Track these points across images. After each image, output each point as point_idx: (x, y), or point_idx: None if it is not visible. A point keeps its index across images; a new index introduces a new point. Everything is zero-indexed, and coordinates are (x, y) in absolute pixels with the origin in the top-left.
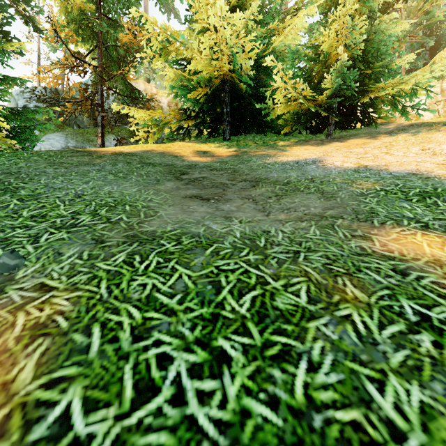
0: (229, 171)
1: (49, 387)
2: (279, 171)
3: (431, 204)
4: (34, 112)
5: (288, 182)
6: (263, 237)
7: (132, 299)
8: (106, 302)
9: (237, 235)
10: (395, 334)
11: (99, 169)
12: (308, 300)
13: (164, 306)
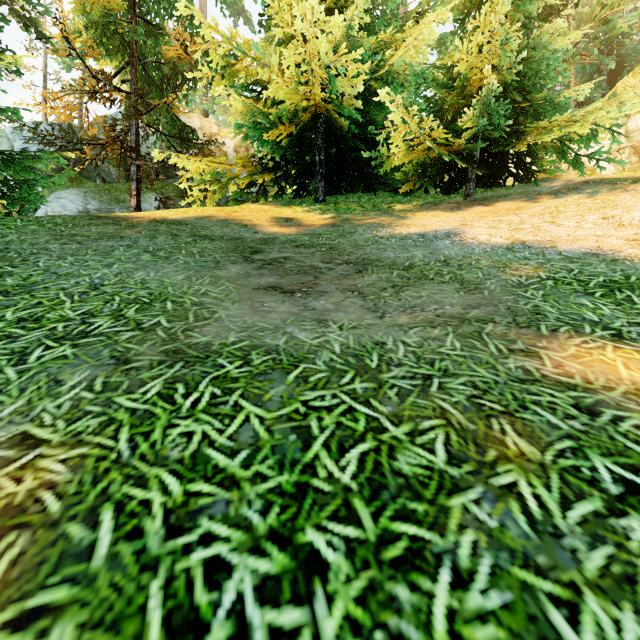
0: (324, 248)
1: (18, 626)
2: (396, 249)
3: (622, 300)
4: (35, 159)
5: (410, 265)
6: (375, 352)
7: (169, 459)
8: (126, 466)
9: (337, 350)
10: (588, 518)
11: (129, 245)
12: (448, 457)
13: (219, 472)
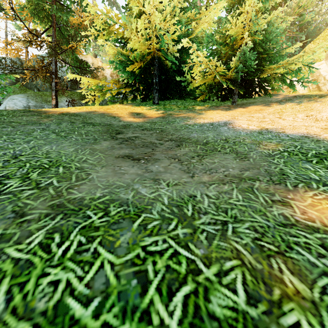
0: (157, 130)
1: None
2: (198, 132)
3: None
4: None
5: (206, 142)
6: (189, 203)
7: (35, 311)
8: None
9: (165, 202)
10: None
11: (44, 128)
12: (246, 297)
13: (74, 324)
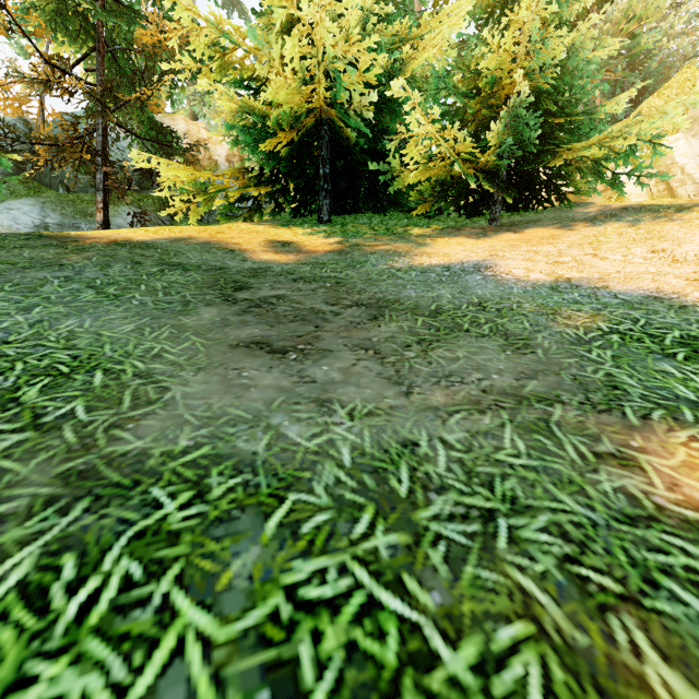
0: (328, 282)
1: None
2: (418, 286)
3: None
4: None
5: (437, 309)
6: (403, 462)
7: None
8: None
9: (346, 460)
10: None
11: (68, 277)
12: None
13: None
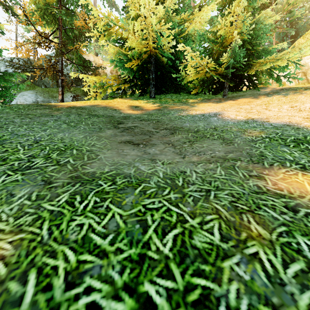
0: (154, 121)
1: None
2: (190, 122)
3: (304, 149)
4: (10, 75)
5: (197, 130)
6: (180, 177)
7: (70, 240)
8: (45, 245)
9: (161, 176)
10: (298, 273)
11: (56, 119)
12: (220, 237)
13: (97, 248)
